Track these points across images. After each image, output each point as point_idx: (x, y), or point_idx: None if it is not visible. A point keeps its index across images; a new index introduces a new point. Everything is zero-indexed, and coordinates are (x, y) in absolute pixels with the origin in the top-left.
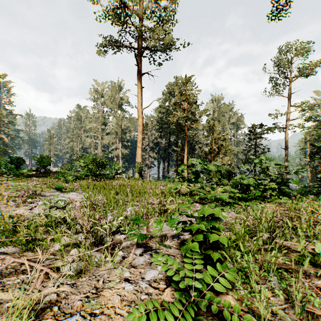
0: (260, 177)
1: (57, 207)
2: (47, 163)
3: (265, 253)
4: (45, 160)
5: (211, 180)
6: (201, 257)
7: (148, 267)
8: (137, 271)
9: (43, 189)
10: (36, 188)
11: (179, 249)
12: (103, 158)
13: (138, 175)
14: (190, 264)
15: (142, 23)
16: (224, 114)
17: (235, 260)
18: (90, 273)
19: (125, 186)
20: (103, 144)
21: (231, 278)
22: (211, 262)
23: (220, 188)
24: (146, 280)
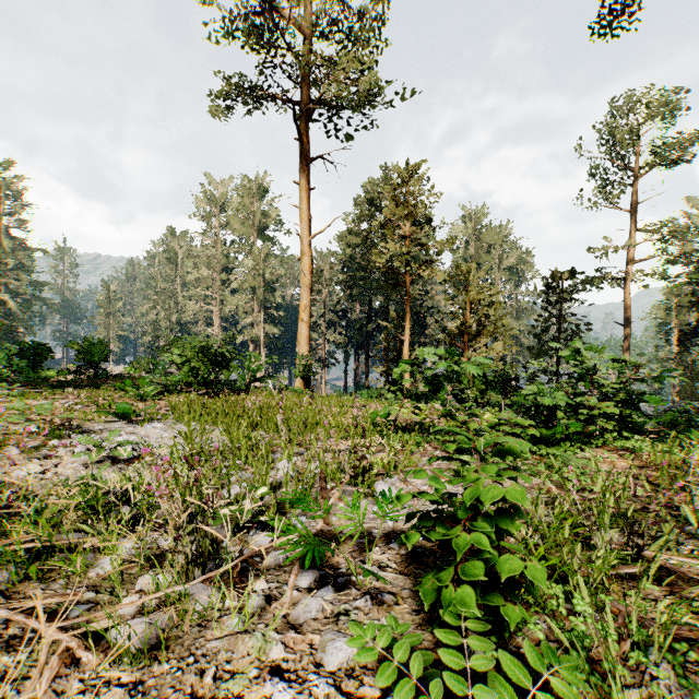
0: (578, 389)
1: (118, 460)
2: (101, 357)
3: (621, 587)
4: (97, 350)
5: (464, 394)
6: (482, 628)
7: (330, 627)
8: (302, 641)
9: (89, 415)
10: (72, 415)
11: (405, 574)
12: (223, 345)
13: (301, 382)
14: (453, 651)
15: (310, 47)
16: (489, 249)
17: (552, 609)
18: (181, 647)
19: (273, 409)
20: (224, 315)
21: (570, 693)
22: (493, 617)
23: (488, 415)
24: (328, 669)
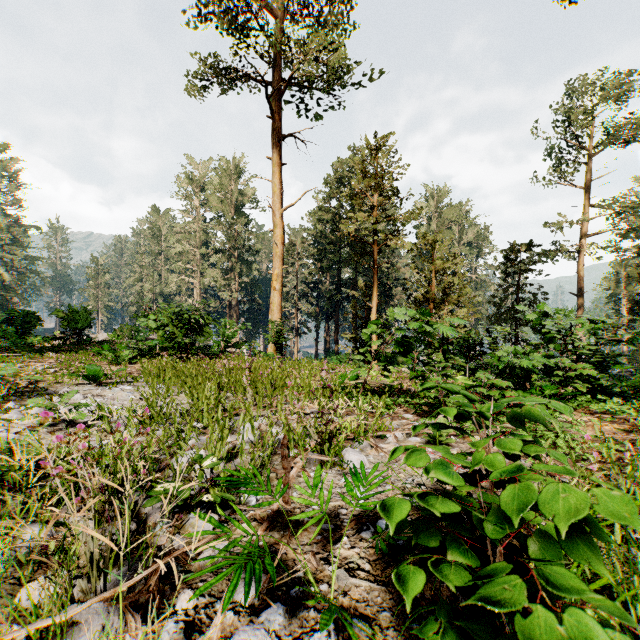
0: (549, 351)
1: (74, 423)
2: (85, 324)
3: None
4: (80, 318)
5: (429, 358)
6: None
7: None
8: None
9: (58, 378)
10: (35, 377)
11: (383, 582)
12: (197, 311)
13: (273, 348)
14: None
15: (281, 29)
16: (450, 225)
17: None
18: None
19: (241, 371)
20: (203, 286)
21: None
22: None
23: (460, 377)
24: None
